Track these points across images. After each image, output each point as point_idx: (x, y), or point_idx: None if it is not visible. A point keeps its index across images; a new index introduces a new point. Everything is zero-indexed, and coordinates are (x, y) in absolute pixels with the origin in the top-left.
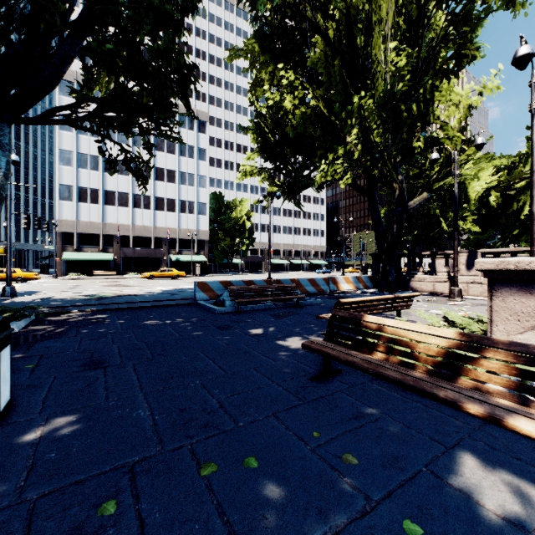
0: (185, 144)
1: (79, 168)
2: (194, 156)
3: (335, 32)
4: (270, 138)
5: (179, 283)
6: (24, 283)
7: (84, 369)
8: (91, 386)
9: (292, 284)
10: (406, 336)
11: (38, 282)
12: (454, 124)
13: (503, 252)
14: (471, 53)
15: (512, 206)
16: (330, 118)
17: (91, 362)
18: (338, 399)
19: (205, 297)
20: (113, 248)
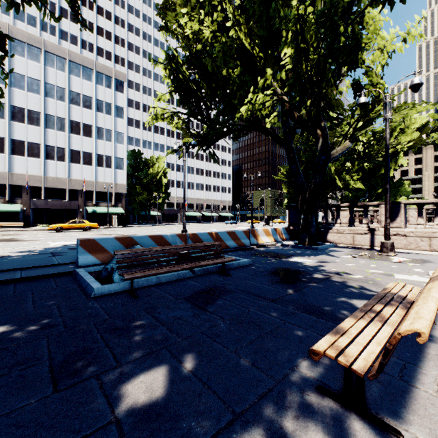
0: (103, 100)
1: None
2: (111, 113)
3: None
4: (185, 70)
5: (86, 236)
6: None
7: None
8: None
9: (215, 242)
10: None
11: None
12: (378, 70)
13: (429, 203)
14: None
15: (380, 170)
16: (253, 51)
17: None
18: None
19: (93, 260)
20: (21, 199)
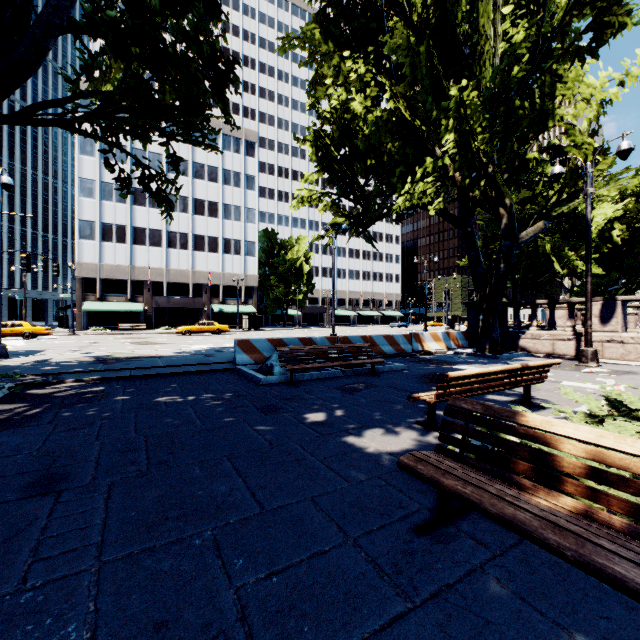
0: (230, 170)
1: (103, 200)
2: (241, 185)
3: (419, 12)
4: (334, 151)
5: (220, 340)
6: (32, 340)
7: (23, 494)
8: (12, 542)
9: (365, 344)
10: (631, 469)
11: (49, 339)
12: (583, 127)
13: None
14: (617, 19)
15: None
16: (414, 123)
17: (44, 478)
18: (483, 594)
19: (248, 360)
20: (143, 297)
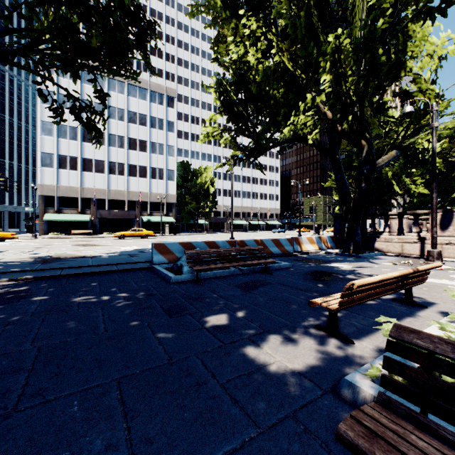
0: (156, 117)
1: (60, 138)
2: (163, 128)
3: None
4: (233, 95)
5: (146, 243)
6: (0, 242)
7: None
8: None
9: (259, 247)
10: None
11: (14, 242)
12: (427, 77)
13: None
14: None
15: (454, 171)
16: (296, 72)
17: None
18: None
19: (163, 260)
20: (90, 210)
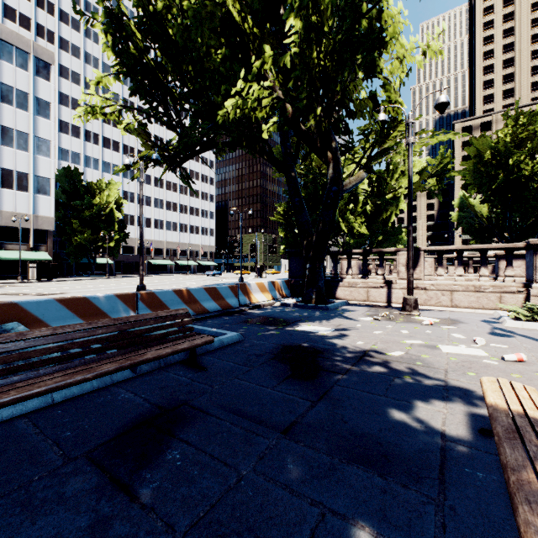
0: (12, 86)
1: None
2: (28, 108)
3: None
4: (136, 32)
5: None
6: None
7: None
8: None
9: (178, 310)
10: None
11: None
12: (397, 85)
13: (451, 250)
14: None
15: (382, 215)
16: (243, 26)
17: None
18: None
19: None
20: None
